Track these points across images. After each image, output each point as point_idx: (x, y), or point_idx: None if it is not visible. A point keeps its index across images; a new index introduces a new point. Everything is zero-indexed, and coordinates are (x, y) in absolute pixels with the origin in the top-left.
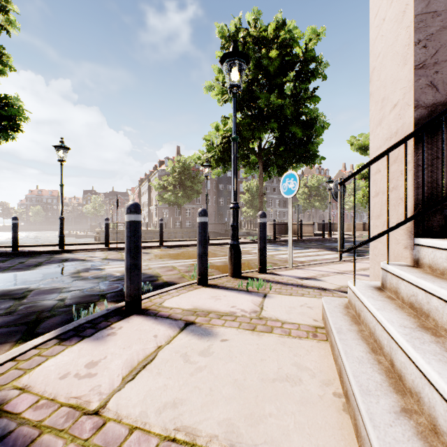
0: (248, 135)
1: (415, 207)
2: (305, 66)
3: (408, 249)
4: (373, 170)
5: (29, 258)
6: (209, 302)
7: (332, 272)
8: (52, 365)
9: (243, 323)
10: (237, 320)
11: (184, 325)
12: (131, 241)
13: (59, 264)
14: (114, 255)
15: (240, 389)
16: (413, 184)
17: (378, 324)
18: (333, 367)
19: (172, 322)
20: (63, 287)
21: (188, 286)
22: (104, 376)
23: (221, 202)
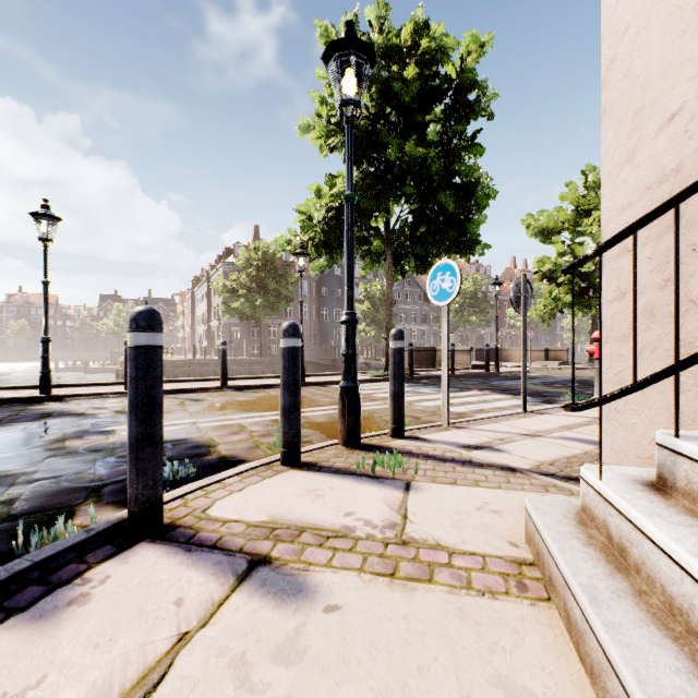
0: (369, 206)
1: None
2: (461, 96)
3: None
4: (611, 250)
5: None
6: (301, 505)
7: (517, 434)
8: None
9: (370, 557)
10: (359, 550)
11: (247, 568)
12: (139, 387)
13: (32, 423)
14: None
15: None
16: None
17: None
18: (586, 687)
19: (222, 559)
20: (21, 472)
21: (263, 467)
22: None
23: (325, 315)
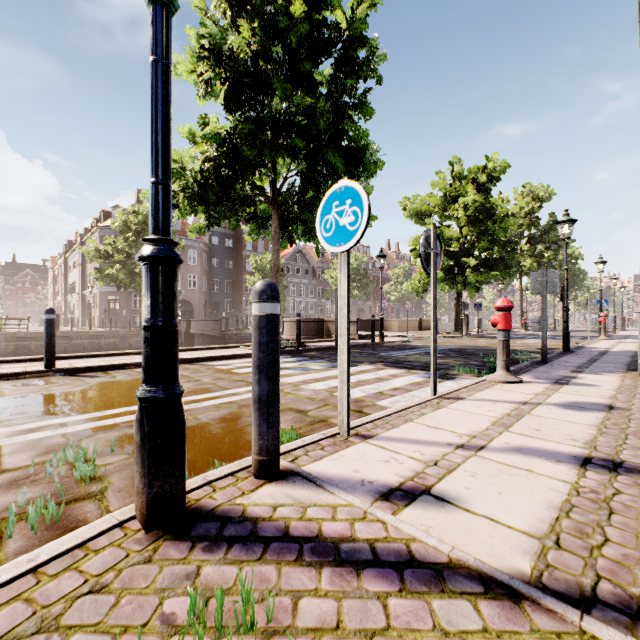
0: (251, 155)
1: None
2: (351, 50)
3: None
4: None
5: None
6: None
7: (451, 447)
8: None
9: None
10: None
11: None
12: None
13: None
14: None
15: None
16: None
17: None
18: None
19: None
20: None
21: None
22: None
23: (217, 286)
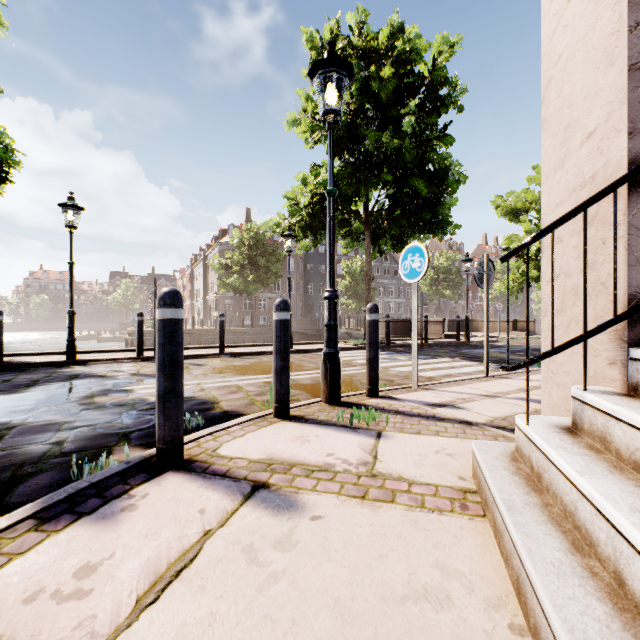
0: (349, 192)
1: (630, 298)
2: (433, 92)
3: (616, 366)
4: (548, 239)
5: (20, 374)
6: (291, 447)
7: (478, 395)
8: (16, 573)
9: (346, 485)
10: (337, 480)
11: (251, 490)
12: (166, 351)
13: (64, 383)
14: (151, 368)
15: (345, 620)
16: (628, 260)
17: (585, 501)
18: (502, 570)
19: (232, 484)
20: (64, 421)
21: (259, 418)
22: (105, 595)
23: (310, 289)
